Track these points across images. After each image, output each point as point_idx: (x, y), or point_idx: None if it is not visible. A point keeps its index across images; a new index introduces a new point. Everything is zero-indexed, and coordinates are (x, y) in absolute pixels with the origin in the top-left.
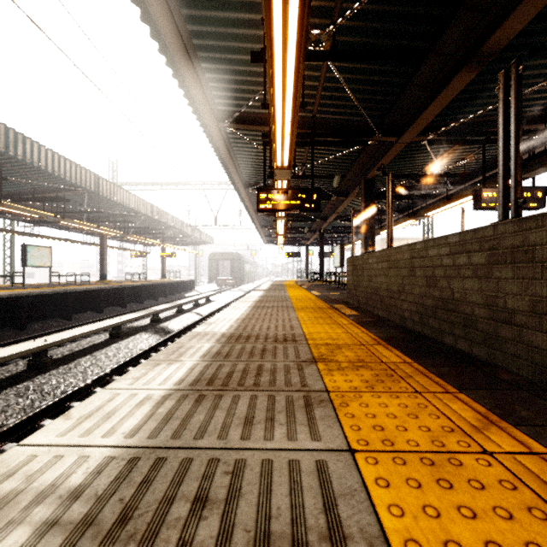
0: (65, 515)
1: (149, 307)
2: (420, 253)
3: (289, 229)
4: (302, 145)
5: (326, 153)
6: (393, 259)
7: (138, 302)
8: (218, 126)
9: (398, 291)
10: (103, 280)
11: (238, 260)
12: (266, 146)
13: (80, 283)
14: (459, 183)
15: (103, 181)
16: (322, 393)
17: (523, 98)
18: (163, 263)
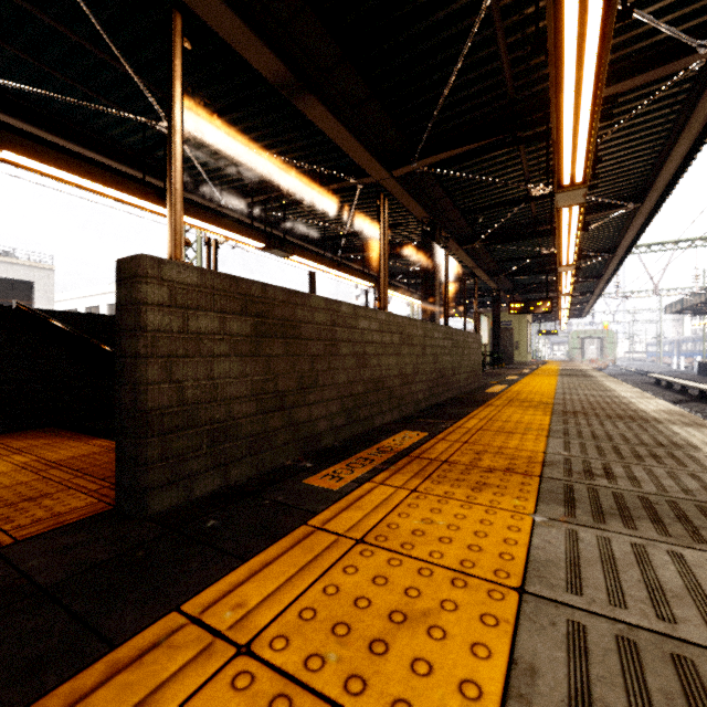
0: (621, 397)
1: None
2: (430, 333)
3: None
4: None
5: None
6: (408, 332)
7: None
8: None
9: (414, 372)
10: None
11: None
12: None
13: None
14: None
15: None
16: (556, 399)
17: (24, 6)
18: None
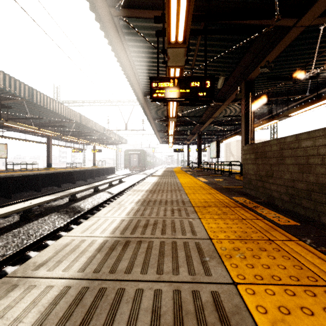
0: None
1: (77, 186)
2: None
3: (176, 132)
4: (195, 34)
5: (212, 55)
6: None
7: (72, 182)
8: (110, 12)
9: None
10: (49, 167)
11: (143, 154)
12: (159, 35)
13: (32, 169)
14: (314, 90)
15: (37, 93)
16: None
17: None
18: (94, 156)
